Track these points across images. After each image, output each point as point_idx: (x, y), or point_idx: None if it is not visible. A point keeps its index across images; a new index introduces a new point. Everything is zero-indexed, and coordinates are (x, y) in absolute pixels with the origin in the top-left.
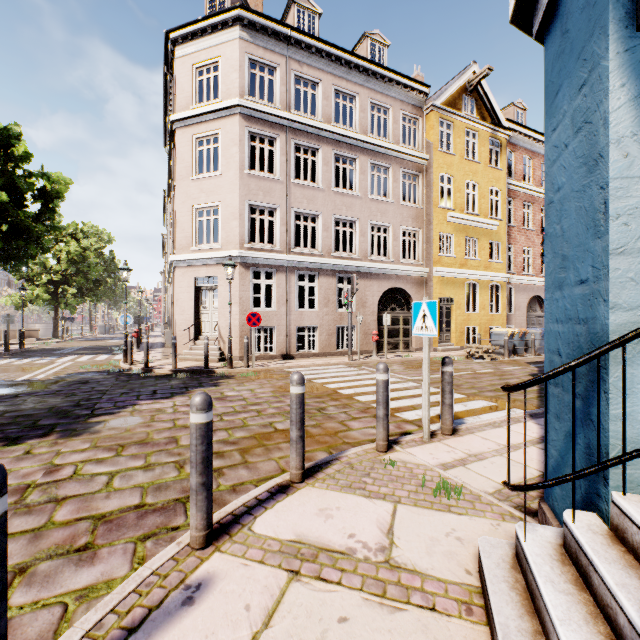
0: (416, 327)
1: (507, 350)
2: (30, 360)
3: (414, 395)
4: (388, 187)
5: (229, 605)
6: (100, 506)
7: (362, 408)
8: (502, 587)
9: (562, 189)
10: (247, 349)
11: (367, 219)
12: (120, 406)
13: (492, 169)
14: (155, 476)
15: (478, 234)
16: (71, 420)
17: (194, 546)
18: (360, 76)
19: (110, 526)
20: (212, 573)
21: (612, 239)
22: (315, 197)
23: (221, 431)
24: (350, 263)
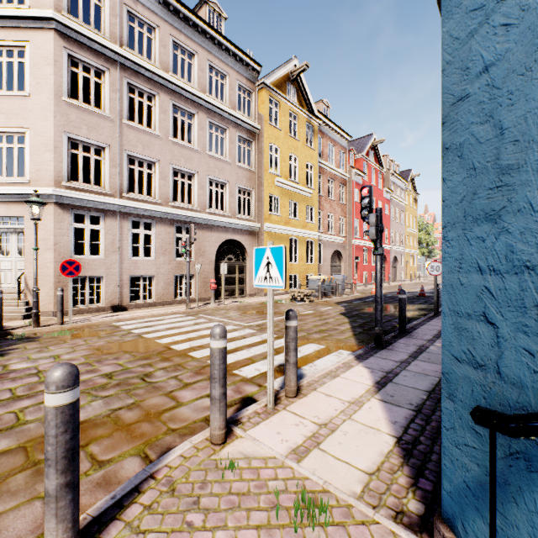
0: (259, 277)
1: (321, 293)
2: None
3: (251, 344)
4: (225, 147)
5: None
6: None
7: (197, 368)
8: None
9: (499, 62)
10: (61, 303)
11: (206, 173)
12: None
13: (308, 148)
14: None
15: (298, 199)
16: None
17: None
18: (199, 36)
19: None
20: None
21: None
22: (152, 143)
23: None
24: (189, 214)
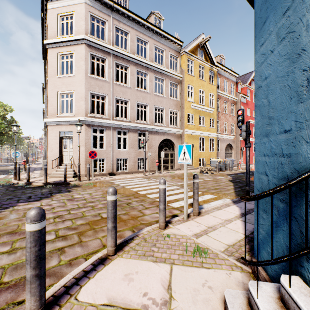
0: (180, 158)
1: (218, 169)
2: None
3: (177, 193)
4: (163, 89)
5: None
6: None
7: (151, 202)
8: None
9: (269, 77)
10: (89, 170)
11: (153, 104)
12: (4, 207)
13: (210, 84)
14: (15, 258)
15: (204, 114)
16: None
17: None
18: (149, 32)
19: None
20: None
21: None
22: (126, 91)
23: (68, 221)
24: (144, 126)
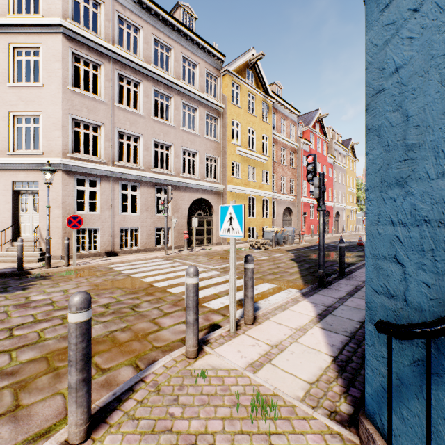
0: (223, 229)
1: (274, 242)
2: None
3: (217, 283)
4: (196, 123)
5: None
6: None
7: (174, 301)
8: None
9: (406, 66)
10: (68, 249)
11: (180, 145)
12: None
13: (264, 122)
14: None
15: (255, 164)
16: None
17: None
18: (175, 34)
19: None
20: None
21: None
22: (137, 121)
23: (1, 355)
24: (167, 178)
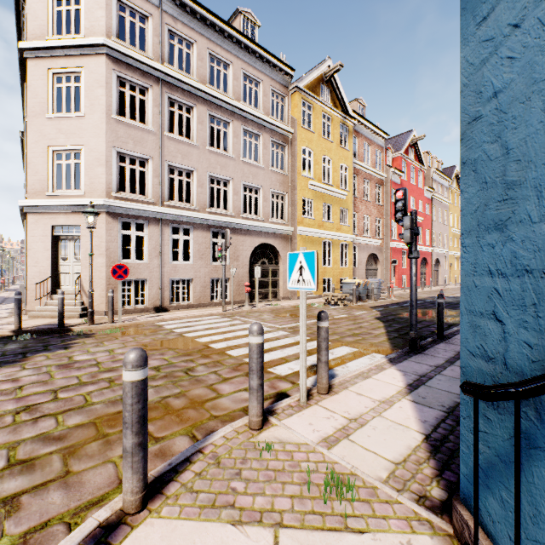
0: (292, 280)
1: (355, 297)
2: None
3: (285, 345)
4: (259, 153)
5: None
6: None
7: (234, 365)
8: None
9: (505, 90)
10: (112, 303)
11: (240, 179)
12: None
13: (342, 149)
14: None
15: (332, 201)
16: None
17: None
18: (234, 46)
19: None
20: None
21: None
22: (190, 153)
23: (47, 419)
24: (224, 219)
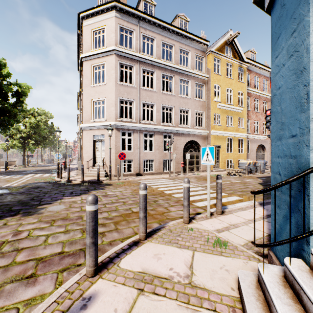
0: (203, 160)
1: (247, 171)
2: (10, 176)
3: (202, 194)
4: (188, 91)
5: (106, 309)
6: (40, 253)
7: (176, 200)
8: (252, 299)
9: (281, 88)
10: (118, 171)
11: (178, 106)
12: (54, 200)
13: (239, 82)
14: (70, 236)
15: (232, 114)
16: (28, 207)
17: (88, 275)
18: (175, 36)
19: (45, 264)
20: (97, 290)
21: (311, 113)
22: (152, 95)
23: (105, 212)
24: (170, 128)
